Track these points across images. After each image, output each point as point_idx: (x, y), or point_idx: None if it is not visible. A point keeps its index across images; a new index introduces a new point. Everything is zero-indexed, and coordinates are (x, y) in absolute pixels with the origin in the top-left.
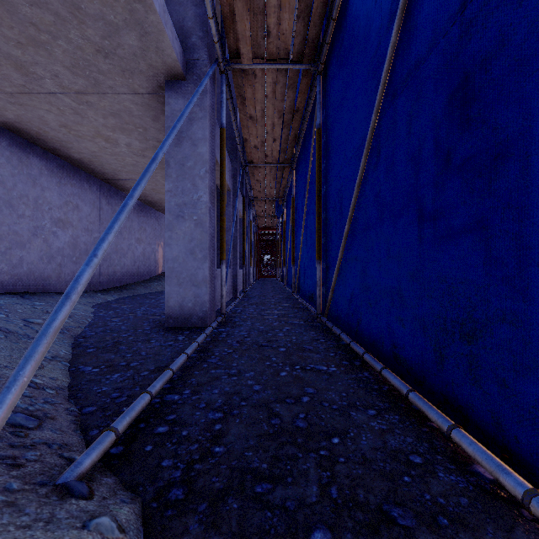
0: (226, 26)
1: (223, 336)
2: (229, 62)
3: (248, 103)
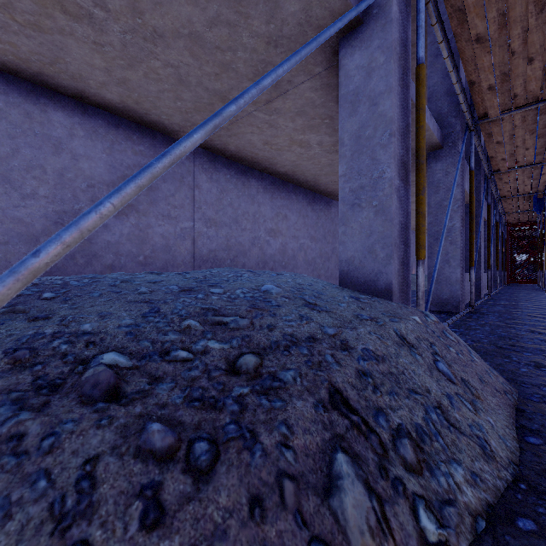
0: (476, 106)
1: (475, 317)
2: (477, 121)
3: (494, 135)
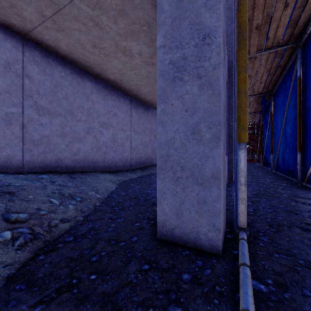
0: None
1: None
2: None
3: None
